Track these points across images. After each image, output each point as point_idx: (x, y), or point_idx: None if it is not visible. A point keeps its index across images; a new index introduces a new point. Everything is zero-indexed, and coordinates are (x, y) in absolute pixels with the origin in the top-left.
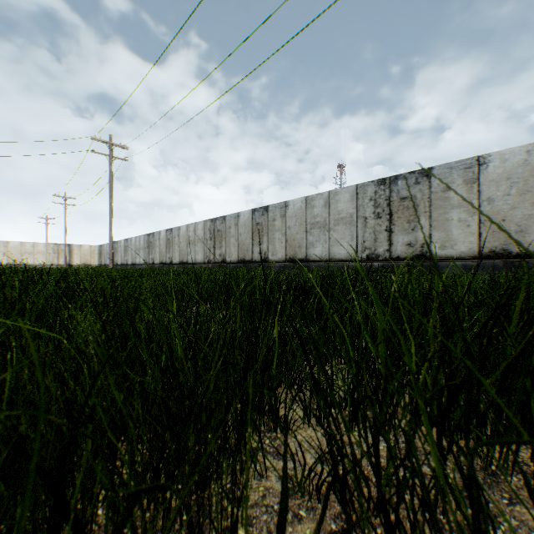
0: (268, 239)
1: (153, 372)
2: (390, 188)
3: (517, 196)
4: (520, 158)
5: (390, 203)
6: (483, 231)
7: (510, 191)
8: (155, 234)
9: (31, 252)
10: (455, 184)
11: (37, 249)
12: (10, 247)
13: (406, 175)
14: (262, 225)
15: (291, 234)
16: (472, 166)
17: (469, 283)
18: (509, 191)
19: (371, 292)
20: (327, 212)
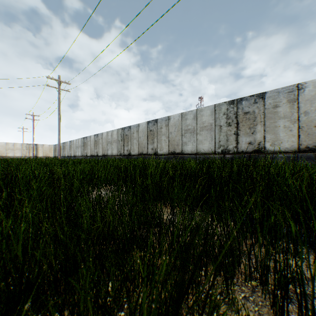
0: (157, 140)
1: None
2: (237, 106)
3: None
4: None
5: (237, 116)
6: (301, 134)
7: None
8: (88, 137)
9: (12, 149)
10: (281, 103)
11: (16, 146)
12: None
13: (248, 97)
14: (153, 131)
15: (172, 136)
16: (293, 90)
17: None
18: None
19: None
20: (195, 122)
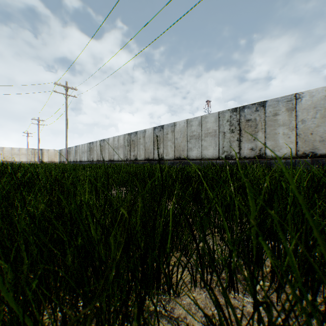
0: (163, 145)
1: (74, 248)
2: (240, 113)
3: (320, 118)
4: (322, 94)
5: (239, 123)
6: (298, 141)
7: (316, 115)
8: (94, 142)
9: (17, 154)
10: (280, 111)
11: (22, 152)
12: (5, 151)
13: (250, 106)
14: (160, 137)
15: (178, 142)
16: (292, 100)
17: (320, 178)
18: (315, 115)
19: (247, 187)
20: (200, 129)
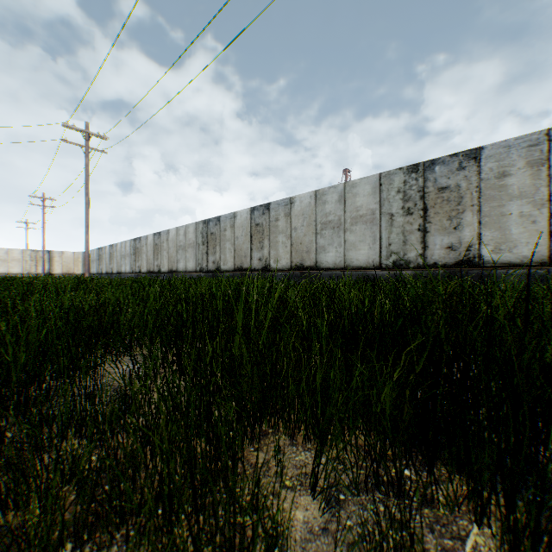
0: (269, 242)
1: None
2: (425, 176)
3: None
4: None
5: (424, 195)
6: None
7: None
8: (142, 238)
9: (4, 259)
10: (514, 168)
11: (12, 255)
12: None
13: (446, 159)
14: (262, 226)
15: (298, 236)
16: (540, 143)
17: None
18: None
19: None
20: (342, 208)
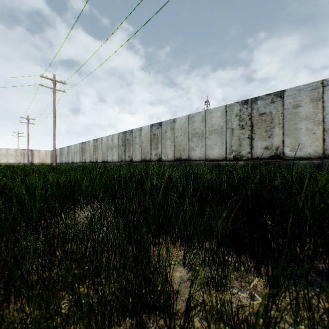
0: (161, 145)
1: None
2: (252, 106)
3: None
4: None
5: (251, 117)
6: (326, 137)
7: None
8: (86, 142)
9: (5, 154)
10: (303, 102)
11: (10, 152)
12: None
13: (264, 97)
14: (157, 135)
15: (178, 141)
16: (317, 88)
17: None
18: None
19: None
20: (204, 125)
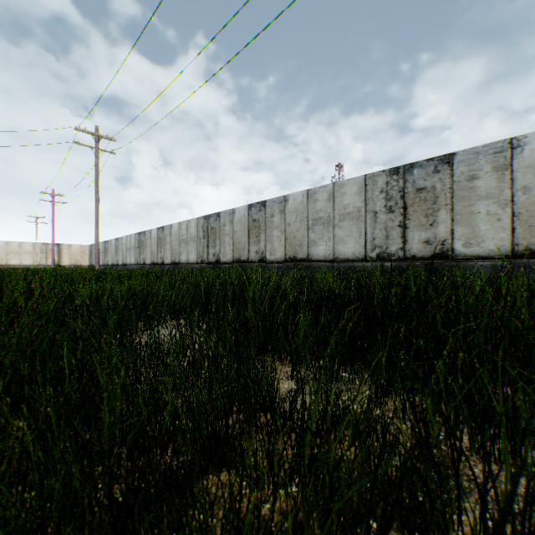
0: (265, 236)
1: None
2: (405, 178)
3: None
4: None
5: (404, 195)
6: (517, 226)
7: None
8: (146, 232)
9: (17, 252)
10: (482, 172)
11: (24, 248)
12: None
13: (423, 163)
14: (259, 222)
15: (291, 231)
16: (504, 150)
17: None
18: None
19: None
20: (331, 206)
